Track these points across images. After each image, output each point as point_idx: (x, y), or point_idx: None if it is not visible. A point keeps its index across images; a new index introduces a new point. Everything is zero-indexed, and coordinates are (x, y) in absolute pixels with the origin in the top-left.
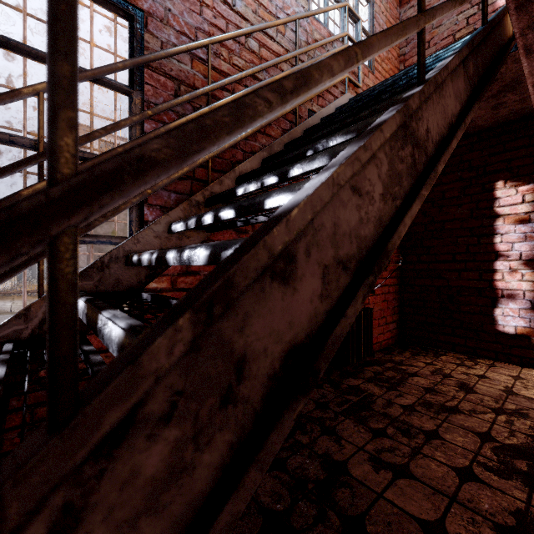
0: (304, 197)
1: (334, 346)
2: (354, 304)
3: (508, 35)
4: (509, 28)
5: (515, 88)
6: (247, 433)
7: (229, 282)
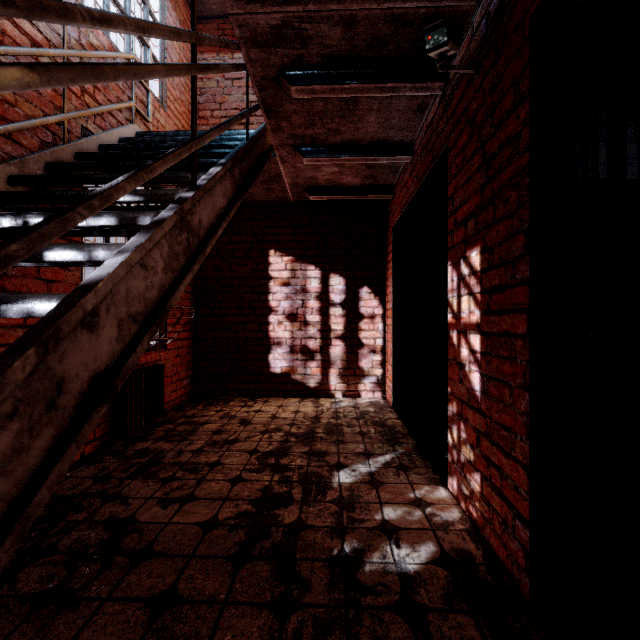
0: (107, 274)
1: (128, 372)
2: (142, 344)
3: (269, 144)
4: (270, 139)
5: (278, 181)
6: (65, 430)
7: (58, 329)
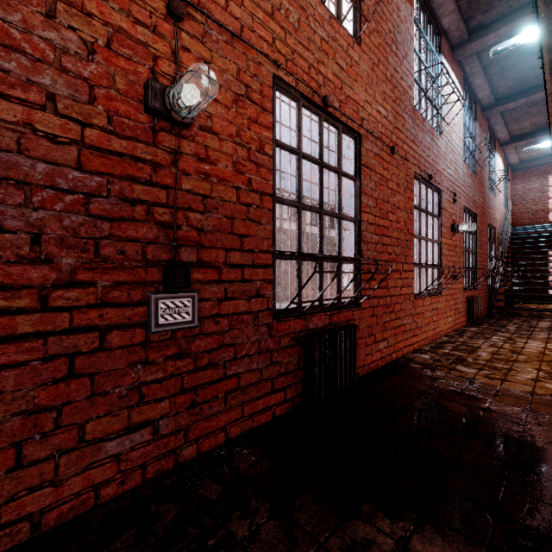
0: None
1: None
2: None
3: None
4: None
5: None
6: None
7: None
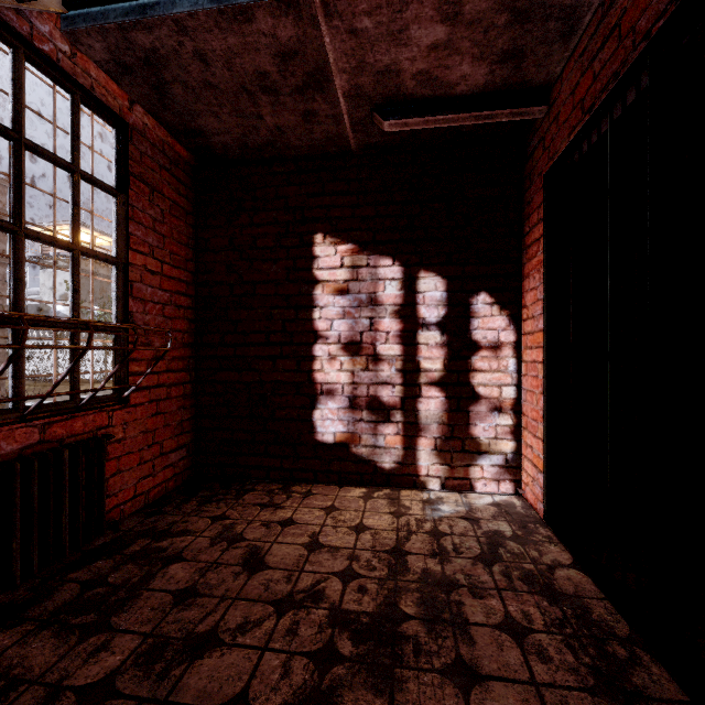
0: None
1: None
2: None
3: None
4: None
5: (323, 87)
6: None
7: None
